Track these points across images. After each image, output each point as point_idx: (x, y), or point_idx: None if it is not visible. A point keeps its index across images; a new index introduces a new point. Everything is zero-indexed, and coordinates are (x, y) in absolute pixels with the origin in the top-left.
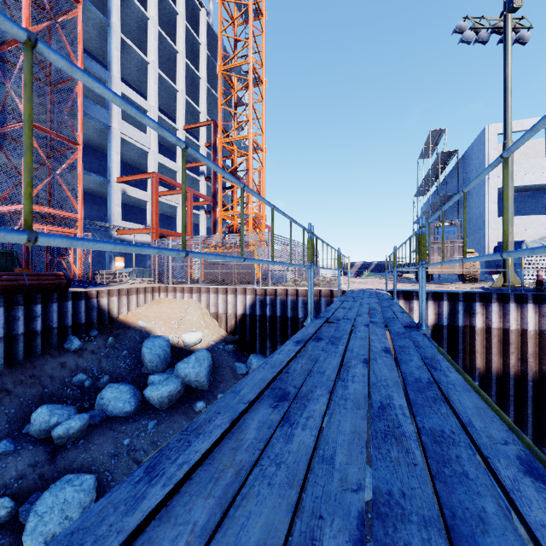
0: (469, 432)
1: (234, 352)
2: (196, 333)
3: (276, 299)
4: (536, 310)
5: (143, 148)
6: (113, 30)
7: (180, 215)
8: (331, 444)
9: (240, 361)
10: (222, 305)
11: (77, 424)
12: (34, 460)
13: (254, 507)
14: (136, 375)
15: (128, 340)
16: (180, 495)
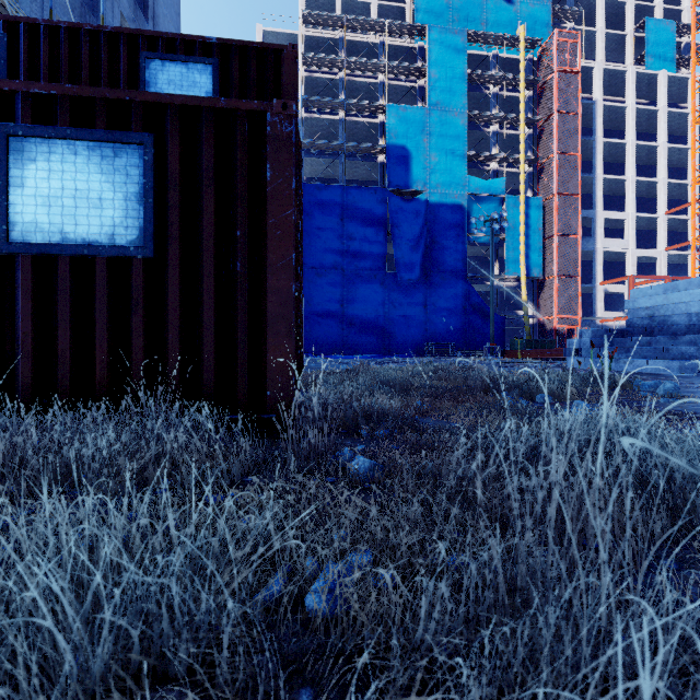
0: None
1: None
2: None
3: None
4: None
5: (621, 250)
6: (597, 180)
7: None
8: None
9: None
10: None
11: None
12: None
13: None
14: None
15: None
16: None
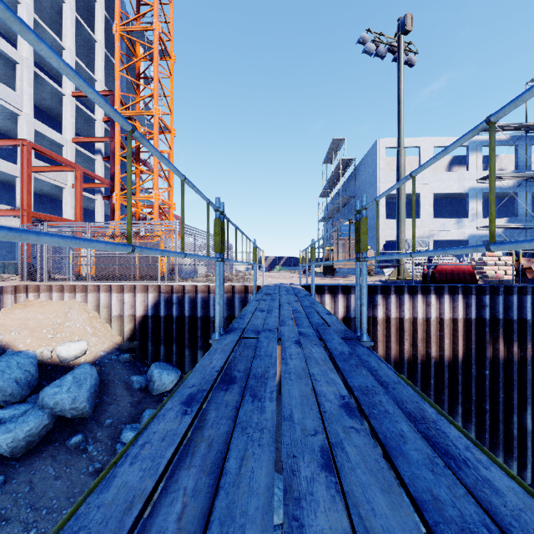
0: None
1: (131, 363)
2: (78, 344)
3: (185, 296)
4: (423, 300)
5: (11, 108)
6: None
7: (67, 198)
8: None
9: (138, 373)
10: (116, 306)
11: None
12: None
13: None
14: None
15: None
16: None
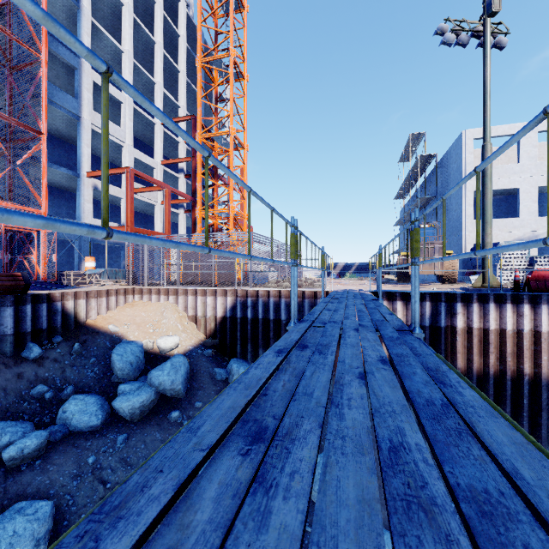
0: (521, 489)
1: (213, 357)
2: (172, 338)
3: (258, 300)
4: (514, 310)
5: (117, 141)
6: (83, 13)
7: (158, 213)
8: (329, 531)
9: (219, 366)
10: (201, 308)
11: (33, 443)
12: None
13: None
14: (104, 385)
15: (97, 347)
16: None
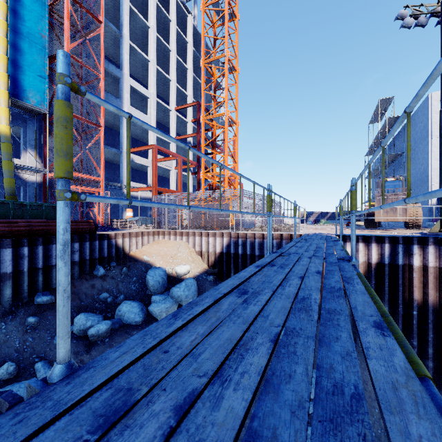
0: (352, 311)
1: (213, 281)
2: (185, 266)
3: (246, 240)
4: None
5: None
6: (124, 39)
7: (172, 176)
8: (268, 311)
9: None
10: (204, 245)
11: (104, 327)
12: (77, 350)
13: (226, 329)
14: (142, 296)
15: (136, 270)
16: (190, 324)
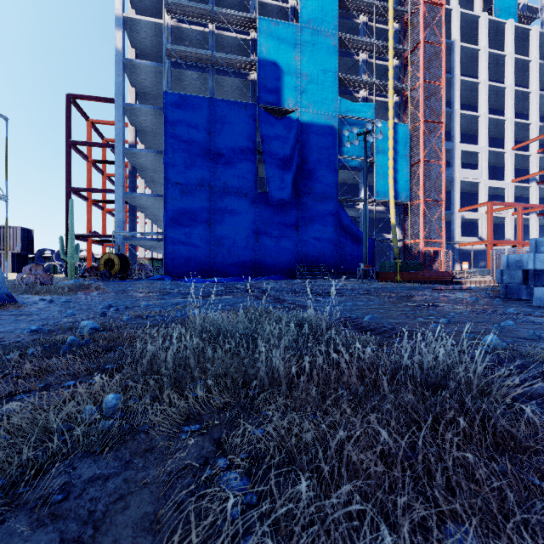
0: None
1: None
2: None
3: None
4: None
5: (475, 181)
6: (455, 114)
7: (508, 223)
8: None
9: None
10: None
11: None
12: None
13: None
14: None
15: None
16: None
